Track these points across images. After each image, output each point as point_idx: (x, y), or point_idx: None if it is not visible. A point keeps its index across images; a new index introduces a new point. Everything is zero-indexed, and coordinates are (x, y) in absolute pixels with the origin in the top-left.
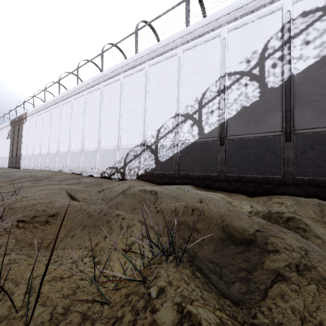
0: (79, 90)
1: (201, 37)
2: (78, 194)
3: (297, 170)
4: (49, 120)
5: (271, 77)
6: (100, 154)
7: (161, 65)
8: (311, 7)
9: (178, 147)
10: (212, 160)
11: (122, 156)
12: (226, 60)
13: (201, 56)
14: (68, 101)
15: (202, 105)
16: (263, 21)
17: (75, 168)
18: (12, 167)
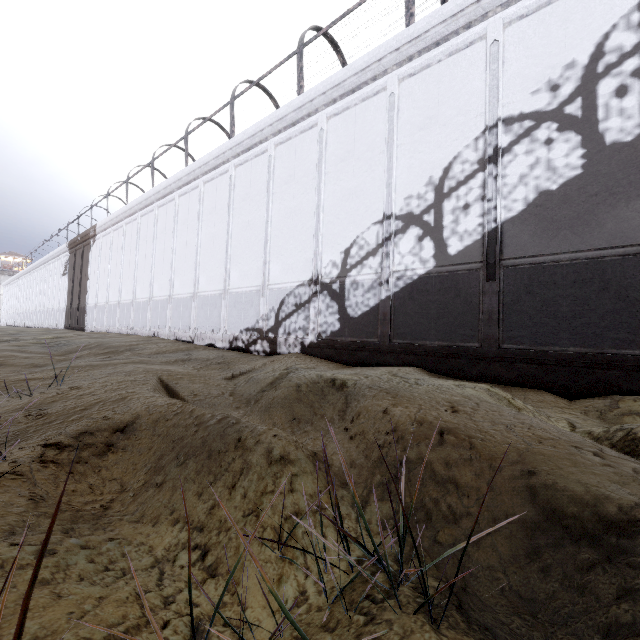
0: (188, 177)
1: (441, 46)
2: (183, 385)
3: None
4: (134, 239)
5: (614, 119)
6: (228, 301)
7: (352, 115)
8: None
9: (388, 287)
10: (466, 313)
11: (271, 305)
12: (500, 89)
13: (441, 86)
14: (168, 200)
15: (444, 193)
16: None
17: (181, 330)
18: (71, 328)
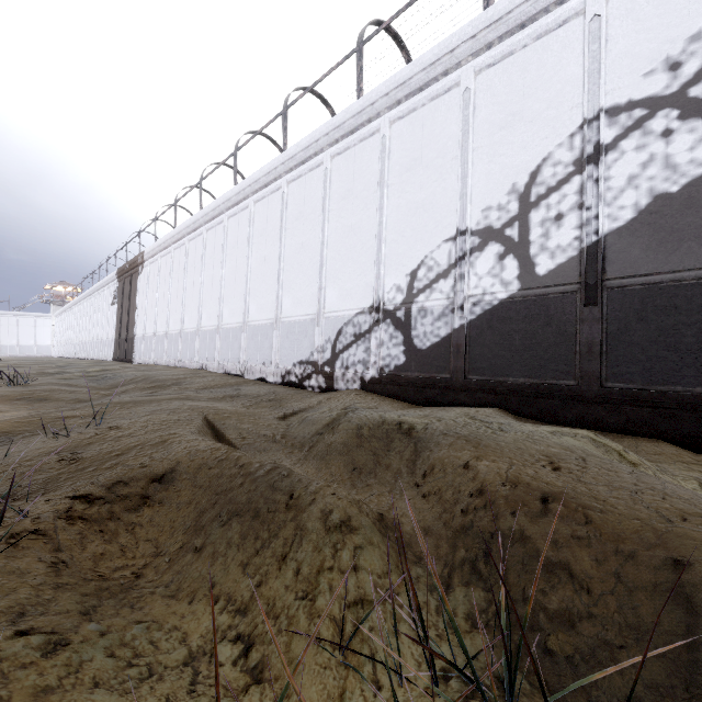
0: (238, 197)
1: (526, 28)
2: (230, 425)
3: None
4: (182, 265)
5: None
6: (280, 332)
7: (420, 117)
8: None
9: (462, 314)
10: (559, 344)
11: (328, 336)
12: (602, 74)
13: (526, 76)
14: (217, 223)
15: (531, 202)
16: None
17: (230, 362)
18: (120, 360)
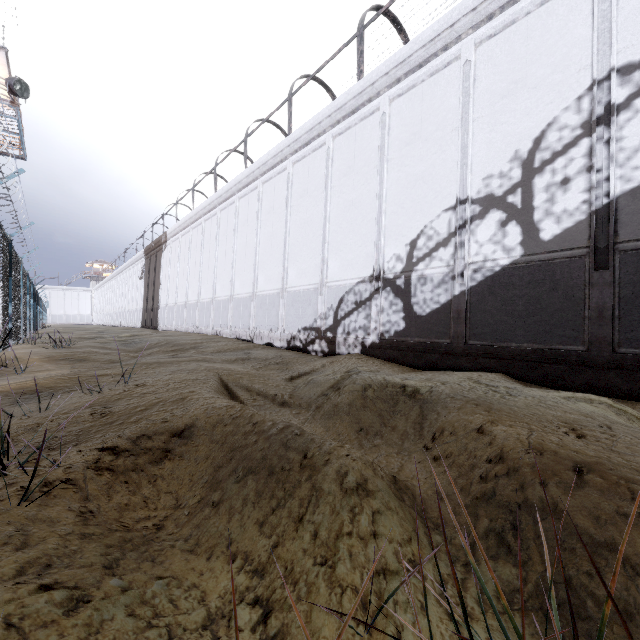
0: (248, 179)
1: None
2: (242, 385)
3: None
4: (199, 243)
5: None
6: (285, 300)
7: (419, 93)
8: None
9: (463, 281)
10: (566, 309)
11: (330, 304)
12: (613, 32)
13: (529, 43)
14: (229, 204)
15: (535, 167)
16: None
17: (241, 329)
18: (147, 327)
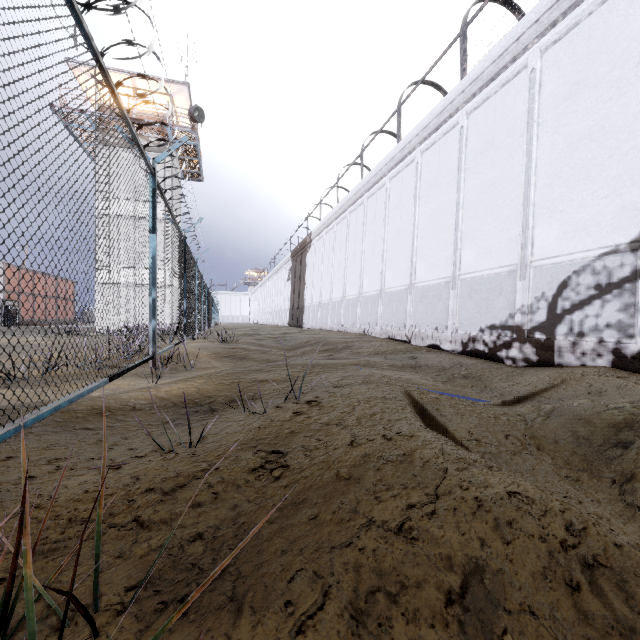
0: (402, 153)
1: None
2: (448, 411)
3: None
4: (344, 237)
5: None
6: (458, 291)
7: None
8: None
9: None
10: None
11: (539, 291)
12: None
13: None
14: (378, 188)
15: None
16: None
17: (394, 327)
18: (293, 326)
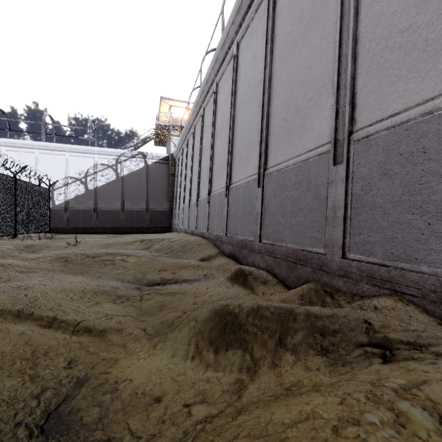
0: None
1: (53, 151)
2: None
3: (98, 223)
4: None
5: (90, 185)
6: None
7: (20, 154)
8: (104, 163)
9: None
10: (61, 219)
11: None
12: (69, 170)
13: (53, 161)
14: None
15: (55, 189)
16: (87, 159)
17: None
18: None
